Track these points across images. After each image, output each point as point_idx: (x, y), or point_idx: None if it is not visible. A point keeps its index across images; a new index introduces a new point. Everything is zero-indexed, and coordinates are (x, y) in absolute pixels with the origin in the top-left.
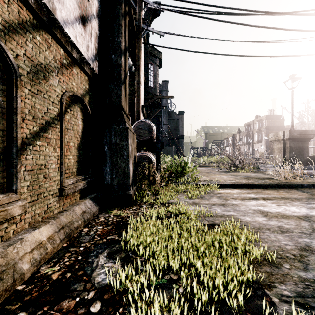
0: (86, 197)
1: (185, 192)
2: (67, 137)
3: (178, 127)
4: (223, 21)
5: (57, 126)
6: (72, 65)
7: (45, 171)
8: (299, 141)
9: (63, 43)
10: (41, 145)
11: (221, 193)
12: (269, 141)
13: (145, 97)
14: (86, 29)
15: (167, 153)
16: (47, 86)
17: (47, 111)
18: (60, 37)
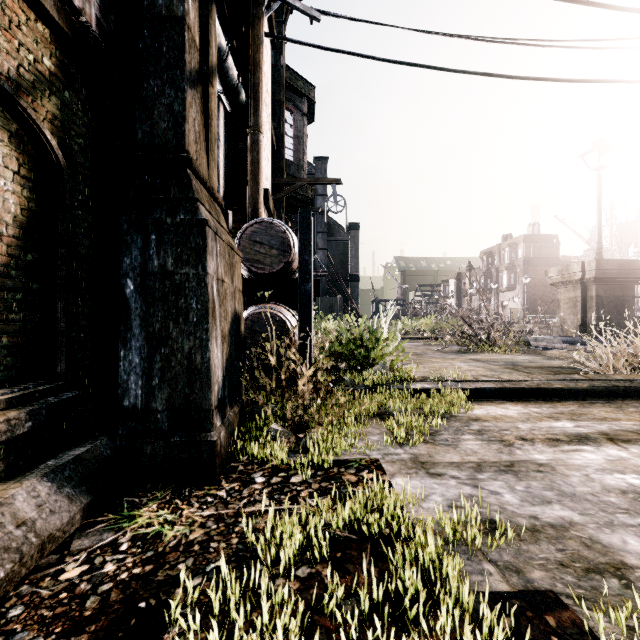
0: (36, 466)
1: (380, 416)
2: None
3: (348, 256)
4: None
5: None
6: None
7: None
8: (617, 285)
9: None
10: None
11: (479, 417)
12: (549, 283)
13: (276, 180)
14: None
15: (325, 310)
16: None
17: None
18: None
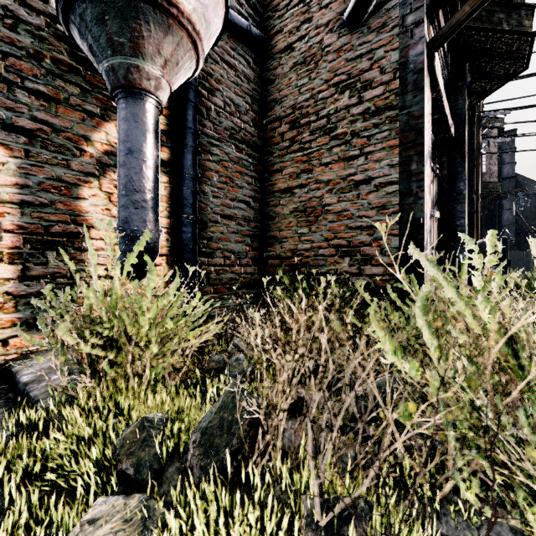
0: None
1: None
2: None
3: None
4: None
5: None
6: None
7: None
8: None
9: None
10: None
11: None
12: None
13: None
14: None
15: (513, 262)
16: None
17: None
18: None
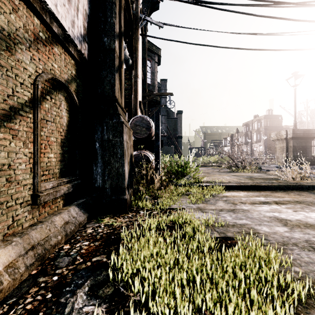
0: (72, 203)
1: (187, 195)
2: (45, 130)
3: (176, 126)
4: (226, 10)
5: (30, 115)
6: (52, 42)
7: (8, 173)
8: (303, 141)
9: (38, 10)
10: (2, 139)
11: (227, 196)
12: (271, 140)
13: (143, 94)
14: (71, 0)
15: (166, 153)
16: (12, 61)
17: (13, 94)
18: (32, 0)
